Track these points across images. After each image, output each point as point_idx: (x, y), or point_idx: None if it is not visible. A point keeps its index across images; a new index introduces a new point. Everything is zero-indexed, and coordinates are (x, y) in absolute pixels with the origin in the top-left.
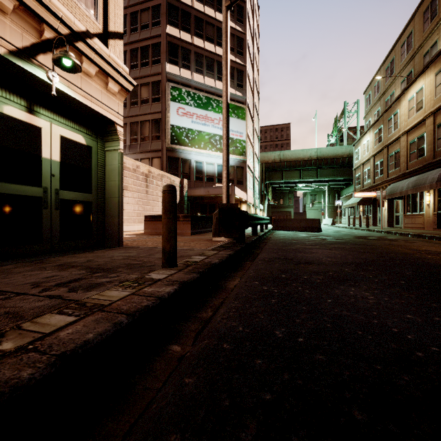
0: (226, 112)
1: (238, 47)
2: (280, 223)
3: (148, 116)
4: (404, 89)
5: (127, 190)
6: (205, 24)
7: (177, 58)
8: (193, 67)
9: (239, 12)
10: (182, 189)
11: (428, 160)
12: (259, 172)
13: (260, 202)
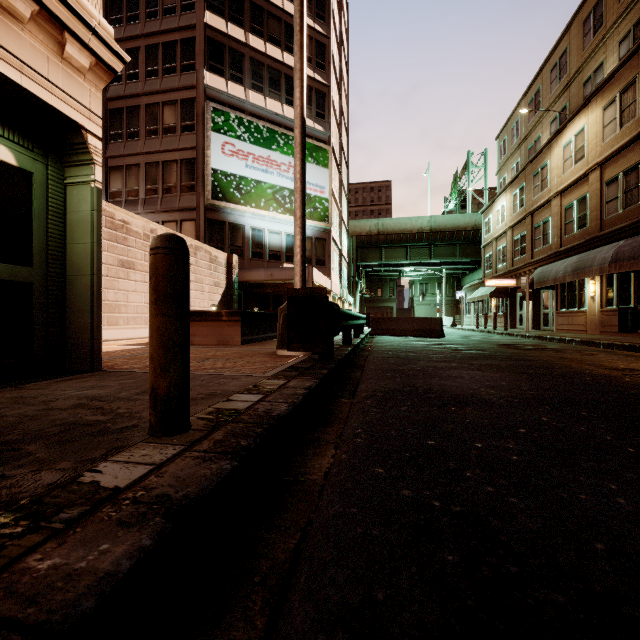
0: (301, 134)
1: (317, 56)
2: (381, 324)
3: (175, 154)
4: (556, 131)
5: (133, 269)
6: (267, 16)
7: (222, 64)
8: (249, 81)
9: (319, 4)
10: (230, 270)
11: (593, 233)
12: (348, 249)
13: (349, 293)
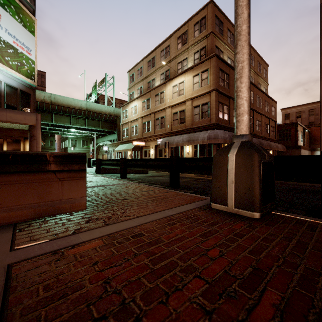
0: None
1: None
2: None
3: None
4: (169, 79)
5: None
6: None
7: None
8: None
9: None
10: None
11: (188, 126)
12: None
13: None
